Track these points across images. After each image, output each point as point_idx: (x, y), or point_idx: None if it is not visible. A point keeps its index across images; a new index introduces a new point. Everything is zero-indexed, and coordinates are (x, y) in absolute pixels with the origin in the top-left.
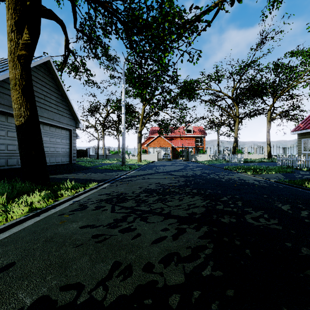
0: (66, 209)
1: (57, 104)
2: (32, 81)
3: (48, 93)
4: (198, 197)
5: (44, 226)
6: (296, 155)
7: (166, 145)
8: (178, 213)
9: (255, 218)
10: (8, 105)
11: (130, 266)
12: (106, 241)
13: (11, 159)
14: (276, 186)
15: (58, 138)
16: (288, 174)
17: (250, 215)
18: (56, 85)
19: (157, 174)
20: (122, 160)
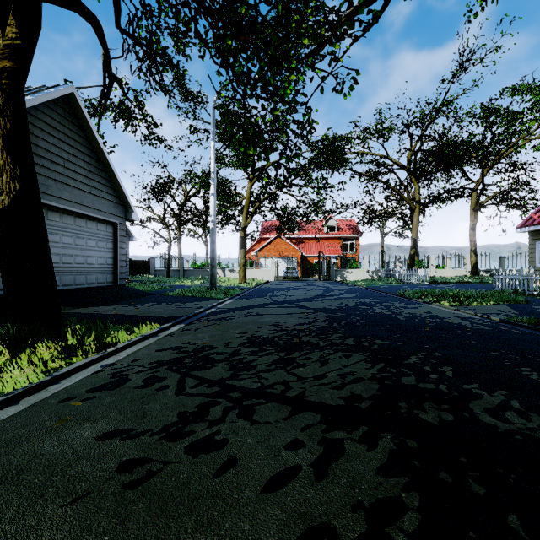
0: (82, 384)
1: (89, 176)
2: (40, 131)
3: (71, 155)
4: (360, 356)
5: (16, 433)
6: (531, 270)
7: (291, 253)
8: (320, 396)
9: (493, 410)
10: None
11: None
12: (151, 483)
13: None
14: (508, 331)
15: (92, 238)
16: (521, 306)
17: (480, 402)
18: (87, 141)
19: (275, 305)
20: (210, 279)
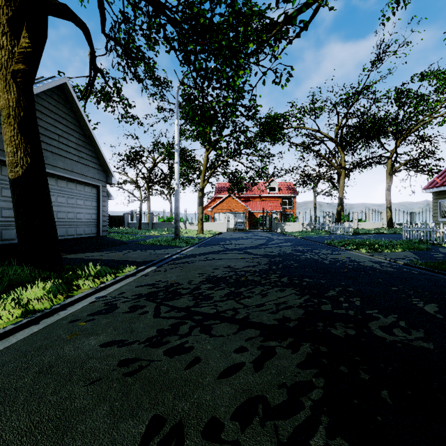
0: (83, 310)
1: (78, 149)
2: (40, 114)
3: (64, 132)
4: (291, 290)
5: (42, 343)
6: (433, 223)
7: (240, 209)
8: (260, 318)
9: (385, 327)
10: (3, 150)
11: (180, 426)
12: (142, 373)
13: (8, 230)
14: (408, 272)
15: (80, 198)
16: (422, 253)
17: (376, 322)
18: (77, 121)
19: (227, 252)
20: (175, 230)
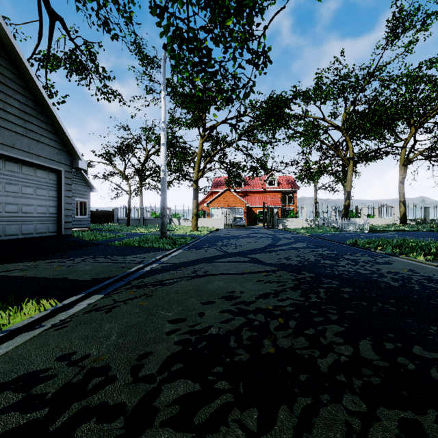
0: None
1: (24, 118)
2: None
3: None
4: None
5: None
6: None
7: (238, 204)
8: None
9: None
10: None
11: None
12: None
13: None
14: None
15: (29, 185)
16: None
17: None
18: (21, 79)
19: (226, 259)
20: (161, 228)
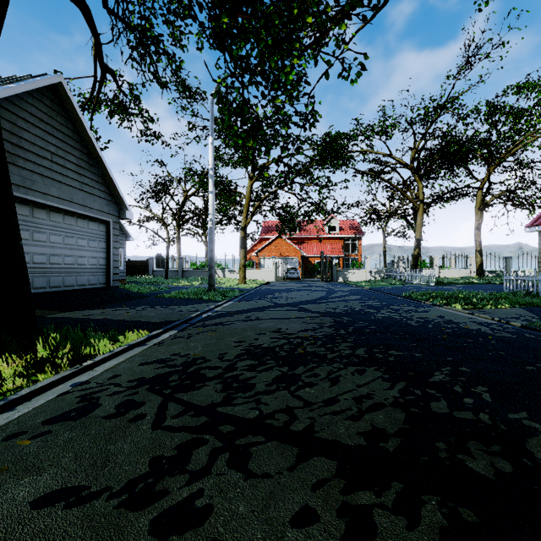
0: (41, 411)
1: (79, 172)
2: (24, 122)
3: (59, 149)
4: (375, 371)
5: None
6: None
7: (292, 253)
8: (334, 431)
9: None
10: None
11: None
12: None
13: None
14: (535, 339)
15: (83, 238)
16: (540, 310)
17: (538, 440)
18: (77, 135)
19: (276, 308)
20: (208, 280)
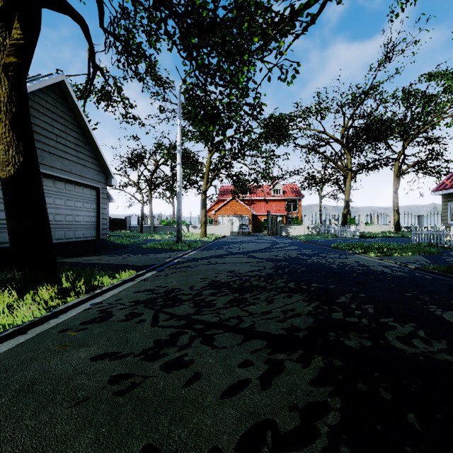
0: (76, 318)
1: (77, 149)
2: (37, 112)
3: (62, 132)
4: (299, 296)
5: (27, 355)
6: (443, 226)
7: (244, 212)
8: (267, 328)
9: (403, 338)
10: None
11: None
12: (135, 391)
13: (2, 233)
14: (421, 277)
15: (79, 200)
16: (433, 256)
17: (393, 332)
18: (75, 120)
19: (230, 256)
20: (177, 234)
